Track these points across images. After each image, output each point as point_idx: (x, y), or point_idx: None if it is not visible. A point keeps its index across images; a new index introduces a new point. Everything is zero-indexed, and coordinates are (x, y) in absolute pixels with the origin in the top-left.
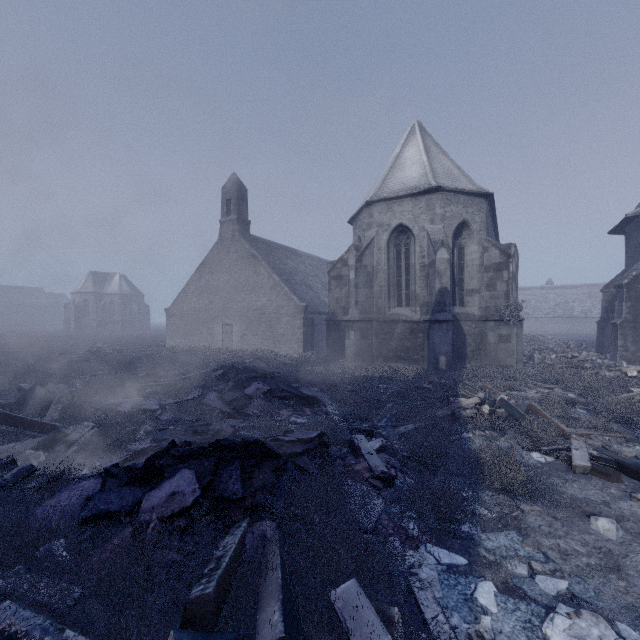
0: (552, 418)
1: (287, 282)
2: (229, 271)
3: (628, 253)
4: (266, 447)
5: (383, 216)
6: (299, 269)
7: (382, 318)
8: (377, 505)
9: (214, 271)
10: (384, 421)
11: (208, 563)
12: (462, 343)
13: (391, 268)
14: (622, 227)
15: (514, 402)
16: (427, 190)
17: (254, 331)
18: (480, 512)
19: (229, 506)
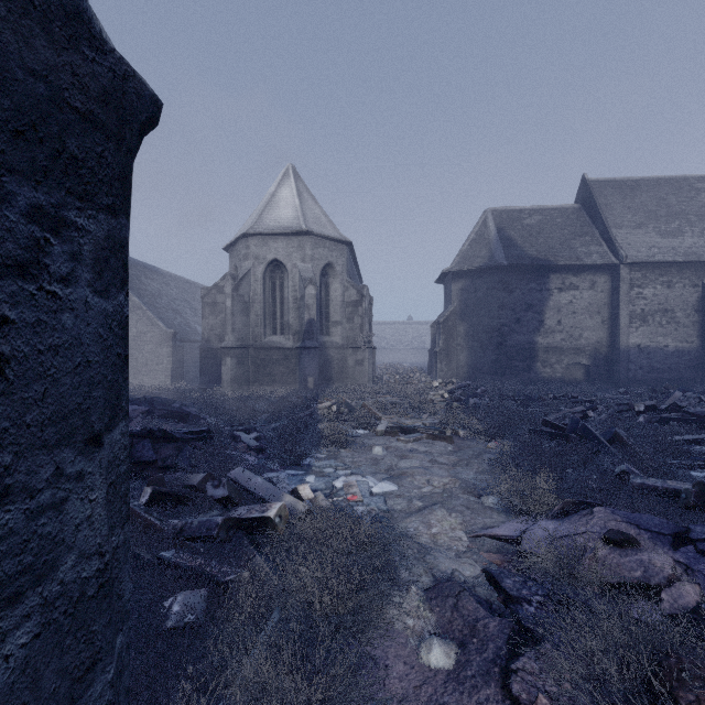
0: (374, 409)
1: (150, 305)
2: None
3: (446, 299)
4: (168, 433)
5: (259, 249)
6: (163, 291)
7: (258, 345)
8: (253, 461)
9: None
10: (259, 424)
11: (143, 487)
12: (328, 367)
13: (267, 299)
14: (443, 279)
15: (354, 403)
16: (299, 232)
17: None
18: (317, 456)
19: (145, 467)
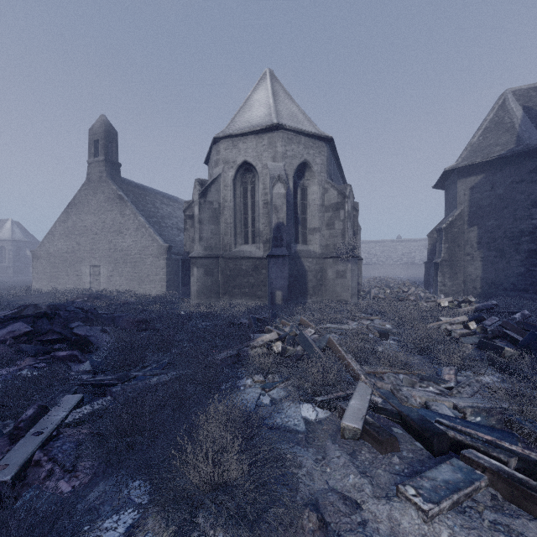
0: (345, 355)
1: (155, 224)
2: (96, 212)
3: (447, 204)
4: None
5: (229, 153)
6: (174, 214)
7: (227, 255)
8: None
9: (81, 212)
10: (149, 368)
11: None
12: (303, 279)
13: (238, 205)
14: (443, 182)
15: (317, 336)
16: (269, 127)
17: (120, 272)
18: None
19: None
